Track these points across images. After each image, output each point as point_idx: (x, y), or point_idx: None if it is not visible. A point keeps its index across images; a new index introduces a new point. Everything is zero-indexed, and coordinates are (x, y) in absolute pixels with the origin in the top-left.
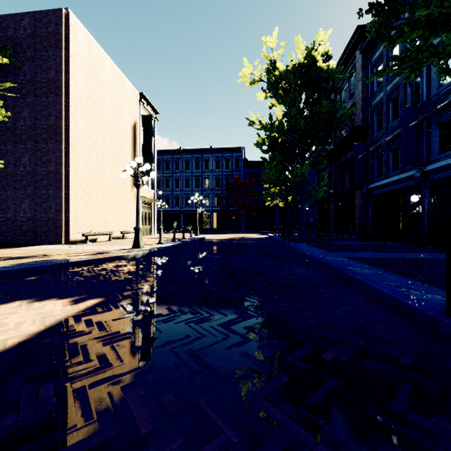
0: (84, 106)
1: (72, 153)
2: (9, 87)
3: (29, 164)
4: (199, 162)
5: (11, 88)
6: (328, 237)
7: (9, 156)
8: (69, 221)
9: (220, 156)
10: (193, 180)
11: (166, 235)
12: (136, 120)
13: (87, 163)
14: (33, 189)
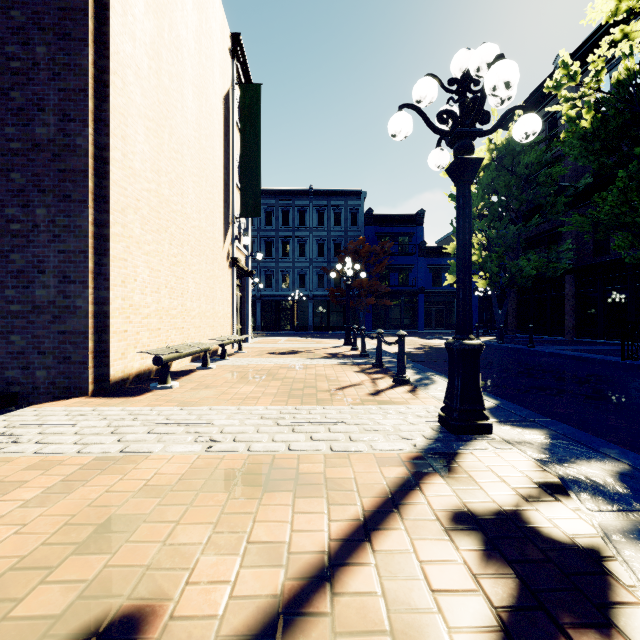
0: None
1: (115, 92)
2: None
3: None
4: (290, 213)
5: None
6: (599, 345)
7: None
8: (108, 315)
9: (326, 205)
10: (278, 243)
11: (276, 343)
12: (228, 89)
13: (150, 144)
14: None
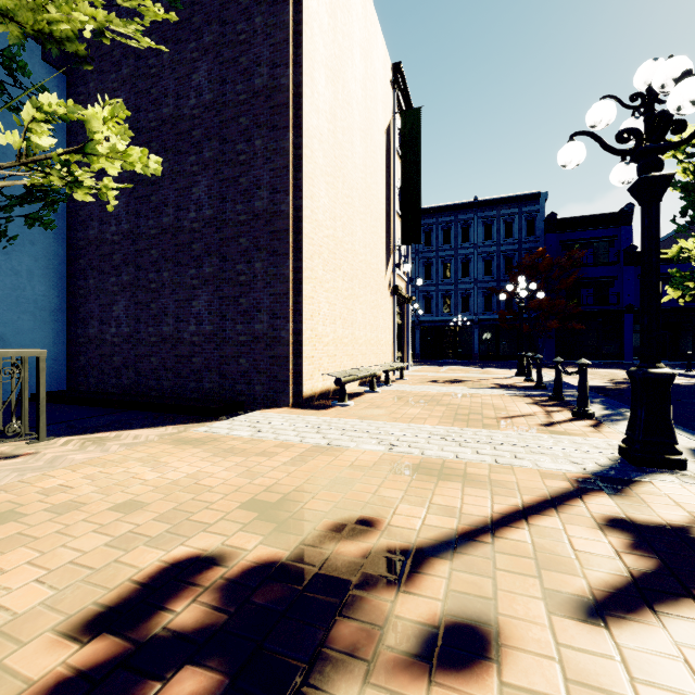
0: (326, 48)
1: (306, 162)
2: (166, 20)
3: (209, 200)
4: (451, 230)
5: (170, 22)
6: None
7: (166, 186)
8: (302, 344)
9: (495, 215)
10: (439, 264)
11: (437, 372)
12: (389, 121)
13: (329, 196)
14: (217, 262)
